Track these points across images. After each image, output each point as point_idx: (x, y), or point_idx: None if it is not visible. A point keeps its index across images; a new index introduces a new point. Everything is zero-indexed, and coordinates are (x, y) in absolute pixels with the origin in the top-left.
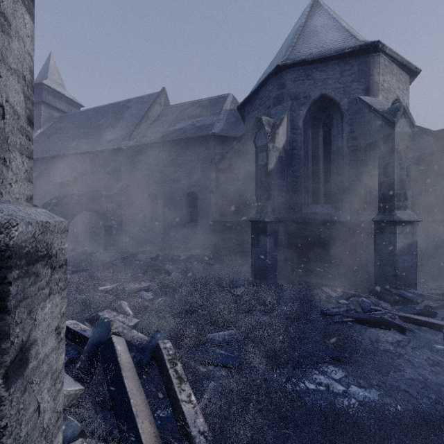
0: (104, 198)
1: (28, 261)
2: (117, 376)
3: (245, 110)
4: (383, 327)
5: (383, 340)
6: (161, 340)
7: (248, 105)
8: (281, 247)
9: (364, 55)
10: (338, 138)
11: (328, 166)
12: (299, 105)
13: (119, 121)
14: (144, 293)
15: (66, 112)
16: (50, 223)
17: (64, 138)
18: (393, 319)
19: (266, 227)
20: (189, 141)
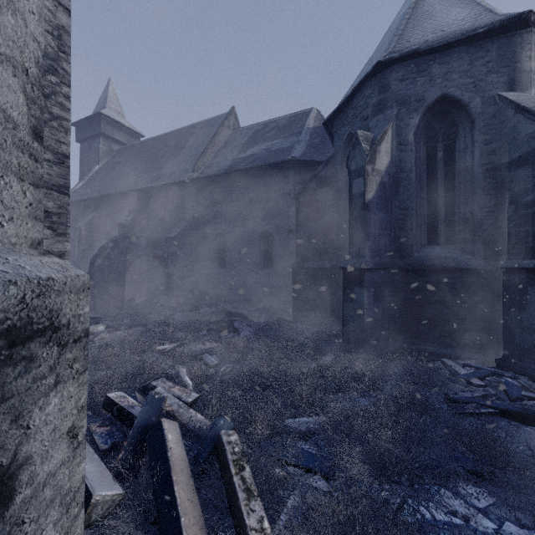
0: (165, 240)
1: (11, 340)
2: (166, 478)
3: (334, 125)
4: None
5: None
6: (225, 431)
7: (337, 119)
8: (383, 302)
9: (507, 34)
10: (466, 153)
11: (451, 193)
12: (409, 112)
13: (182, 150)
14: (208, 357)
15: (125, 144)
16: (55, 279)
17: (122, 173)
18: None
19: (363, 276)
20: (263, 169)
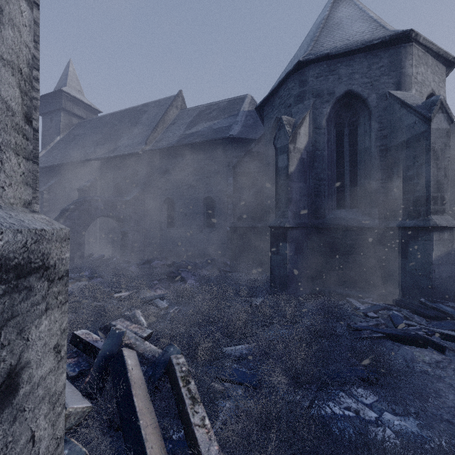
0: (121, 203)
1: (17, 274)
2: (127, 393)
3: (264, 110)
4: (418, 345)
5: (419, 360)
6: (174, 355)
7: (267, 105)
8: (302, 254)
9: (395, 46)
10: (365, 137)
11: (354, 168)
12: (322, 103)
13: (136, 126)
14: (159, 302)
15: (84, 118)
16: (46, 230)
17: (82, 144)
18: (429, 336)
19: (286, 233)
20: (206, 144)
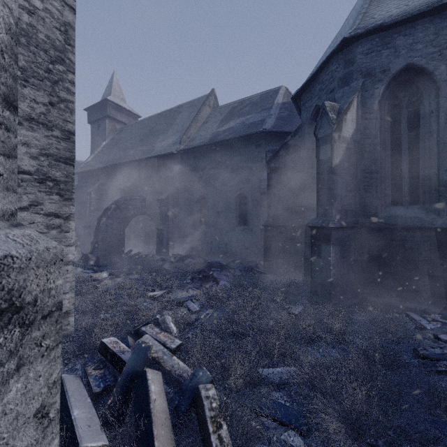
0: (157, 202)
1: None
2: (147, 432)
3: (302, 99)
4: None
5: None
6: (203, 385)
7: (304, 93)
8: (349, 258)
9: None
10: (430, 119)
11: (415, 157)
12: (373, 83)
13: (171, 127)
14: (191, 304)
15: (126, 124)
16: (15, 256)
17: (123, 147)
18: None
19: (330, 234)
20: (238, 140)
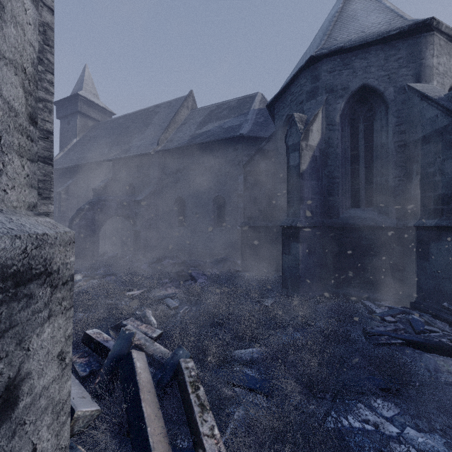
0: (133, 203)
1: (16, 281)
2: (135, 397)
3: (275, 108)
4: (442, 353)
5: (443, 370)
6: (183, 359)
7: (278, 102)
8: (315, 255)
9: (414, 36)
10: (381, 132)
11: (370, 165)
12: (336, 98)
13: (148, 127)
14: (170, 301)
15: (99, 121)
16: (48, 234)
17: (97, 145)
18: None
19: (298, 233)
20: (216, 143)
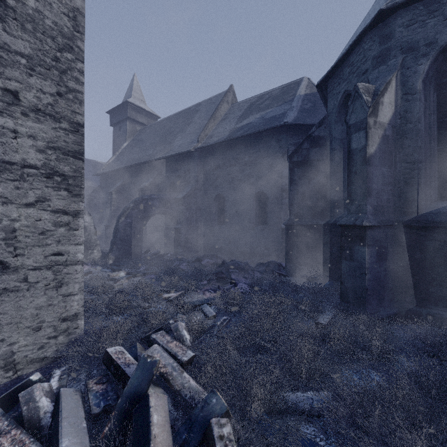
0: (174, 201)
1: None
2: None
3: (328, 86)
4: None
5: None
6: (216, 419)
7: (331, 79)
8: (387, 261)
9: None
10: None
11: None
12: (416, 59)
13: (189, 125)
14: (207, 308)
15: (146, 125)
16: None
17: (143, 147)
18: None
19: (364, 233)
20: (258, 135)
